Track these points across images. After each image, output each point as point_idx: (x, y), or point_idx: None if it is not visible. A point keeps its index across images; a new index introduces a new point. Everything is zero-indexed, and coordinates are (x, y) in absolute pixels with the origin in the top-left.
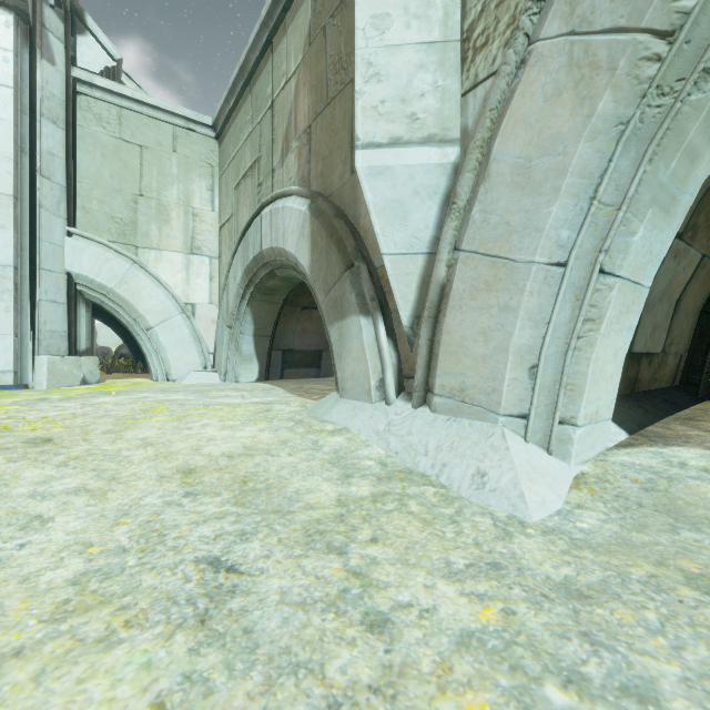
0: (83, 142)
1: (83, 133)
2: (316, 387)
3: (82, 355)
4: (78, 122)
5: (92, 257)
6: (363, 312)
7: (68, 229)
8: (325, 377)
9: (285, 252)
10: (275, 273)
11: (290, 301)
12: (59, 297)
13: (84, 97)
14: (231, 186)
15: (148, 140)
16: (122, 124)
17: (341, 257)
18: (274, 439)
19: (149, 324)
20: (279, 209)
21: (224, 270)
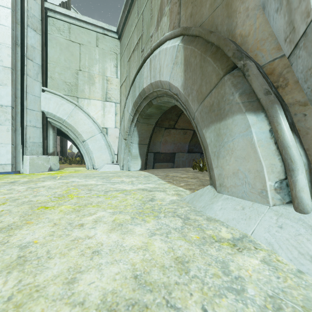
0: (51, 42)
1: (51, 37)
2: (176, 175)
3: (50, 155)
4: (48, 32)
5: (54, 103)
6: (250, 109)
7: (42, 88)
8: (176, 168)
9: (161, 83)
10: (152, 103)
11: (158, 124)
12: (37, 124)
13: (51, 18)
14: (126, 61)
15: (83, 40)
16: (70, 32)
17: (218, 65)
18: (169, 256)
19: (83, 138)
20: (156, 54)
21: (122, 108)
